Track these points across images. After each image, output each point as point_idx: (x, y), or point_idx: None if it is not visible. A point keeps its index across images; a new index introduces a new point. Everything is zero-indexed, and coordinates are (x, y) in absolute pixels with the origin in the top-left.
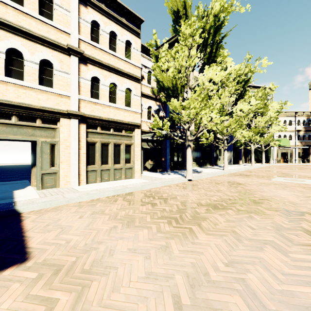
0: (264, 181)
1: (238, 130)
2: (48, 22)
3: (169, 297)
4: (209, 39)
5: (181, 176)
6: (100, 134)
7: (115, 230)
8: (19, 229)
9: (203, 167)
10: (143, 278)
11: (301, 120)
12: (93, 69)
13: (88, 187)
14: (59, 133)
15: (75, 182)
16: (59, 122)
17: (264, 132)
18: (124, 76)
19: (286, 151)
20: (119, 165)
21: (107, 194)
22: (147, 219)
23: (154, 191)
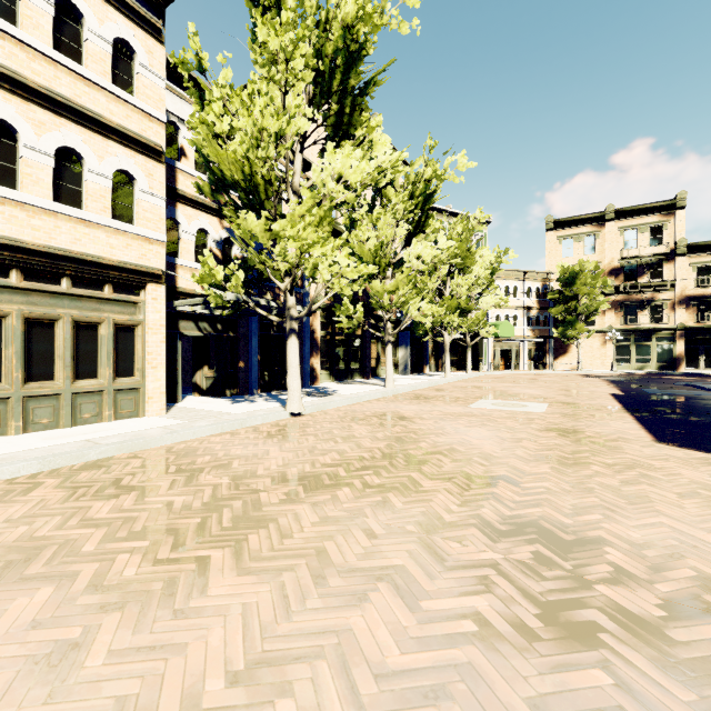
0: (453, 411)
1: (412, 301)
2: None
3: None
4: (335, 79)
5: (277, 406)
6: (21, 293)
7: None
8: None
9: (344, 383)
10: None
11: (533, 287)
12: None
13: None
14: None
15: None
16: None
17: (470, 309)
18: (108, 134)
19: (510, 348)
20: (93, 382)
21: (13, 470)
22: (89, 545)
23: (182, 449)
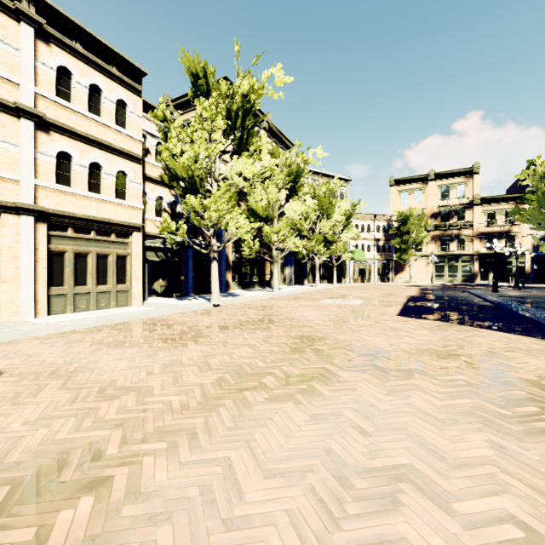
0: (307, 304)
1: (289, 239)
2: None
3: (145, 372)
4: (238, 122)
5: (205, 301)
6: (72, 240)
7: (100, 351)
8: None
9: (248, 290)
10: (126, 369)
11: (381, 225)
12: (60, 140)
13: (53, 318)
14: None
15: (29, 313)
16: None
17: (335, 241)
18: (114, 152)
19: (365, 267)
20: (106, 286)
21: (87, 324)
22: (141, 341)
23: (159, 319)
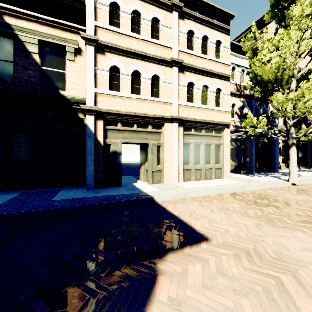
0: None
1: None
2: (157, 42)
3: None
4: None
5: (277, 179)
6: (193, 136)
7: (262, 227)
8: (170, 214)
9: None
10: None
11: None
12: (188, 76)
13: (188, 184)
14: (163, 136)
15: (176, 180)
16: (163, 126)
17: None
18: (214, 76)
19: None
20: (209, 165)
21: (213, 192)
22: (288, 221)
23: (260, 193)
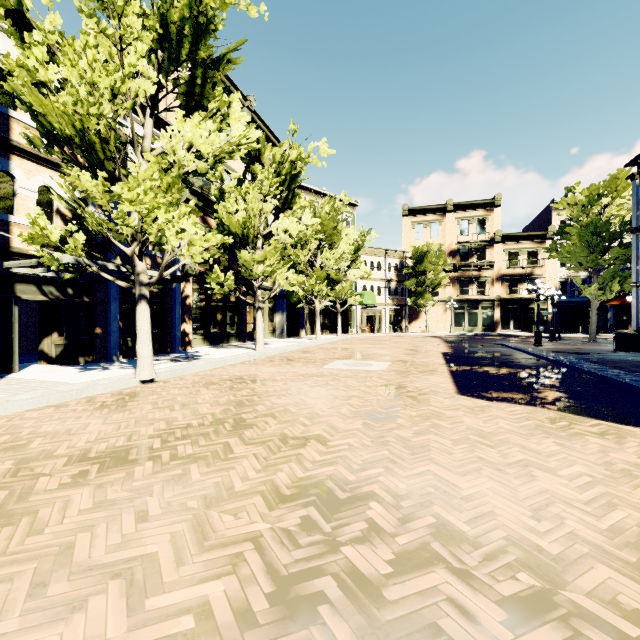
0: (307, 372)
1: (279, 271)
2: None
3: None
4: (184, 48)
5: (130, 373)
6: None
7: None
8: None
9: (219, 347)
10: None
11: (393, 263)
12: None
13: None
14: None
15: None
16: None
17: (339, 280)
18: None
19: (374, 314)
20: None
21: None
22: None
23: None
